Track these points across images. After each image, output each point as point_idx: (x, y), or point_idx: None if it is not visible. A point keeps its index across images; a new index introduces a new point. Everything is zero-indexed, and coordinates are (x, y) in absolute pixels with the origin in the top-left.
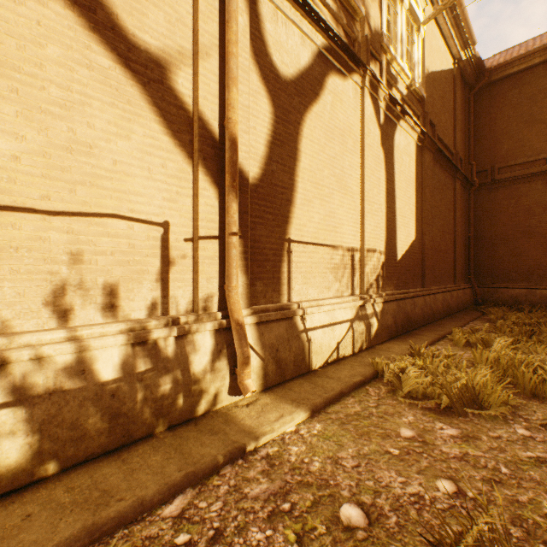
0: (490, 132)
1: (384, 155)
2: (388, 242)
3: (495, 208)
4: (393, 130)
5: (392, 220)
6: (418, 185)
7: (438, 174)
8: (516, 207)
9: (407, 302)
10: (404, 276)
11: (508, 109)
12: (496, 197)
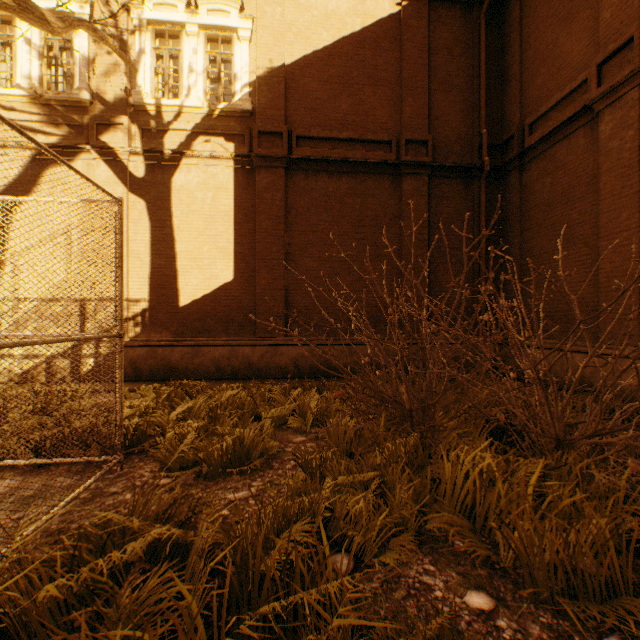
0: (522, 62)
1: (147, 205)
2: (157, 289)
3: (528, 201)
4: (170, 174)
5: (168, 265)
6: (245, 215)
7: (327, 186)
8: (552, 191)
9: (178, 350)
10: (201, 323)
11: (543, 8)
12: (528, 178)
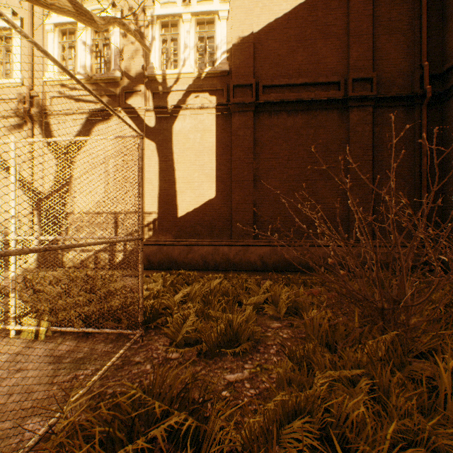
0: None
1: (156, 146)
2: (163, 204)
3: None
4: (172, 122)
5: (170, 188)
6: (224, 149)
7: (286, 122)
8: None
9: (177, 248)
10: (193, 228)
11: None
12: None
